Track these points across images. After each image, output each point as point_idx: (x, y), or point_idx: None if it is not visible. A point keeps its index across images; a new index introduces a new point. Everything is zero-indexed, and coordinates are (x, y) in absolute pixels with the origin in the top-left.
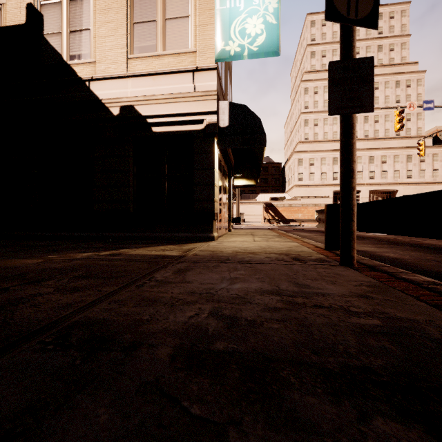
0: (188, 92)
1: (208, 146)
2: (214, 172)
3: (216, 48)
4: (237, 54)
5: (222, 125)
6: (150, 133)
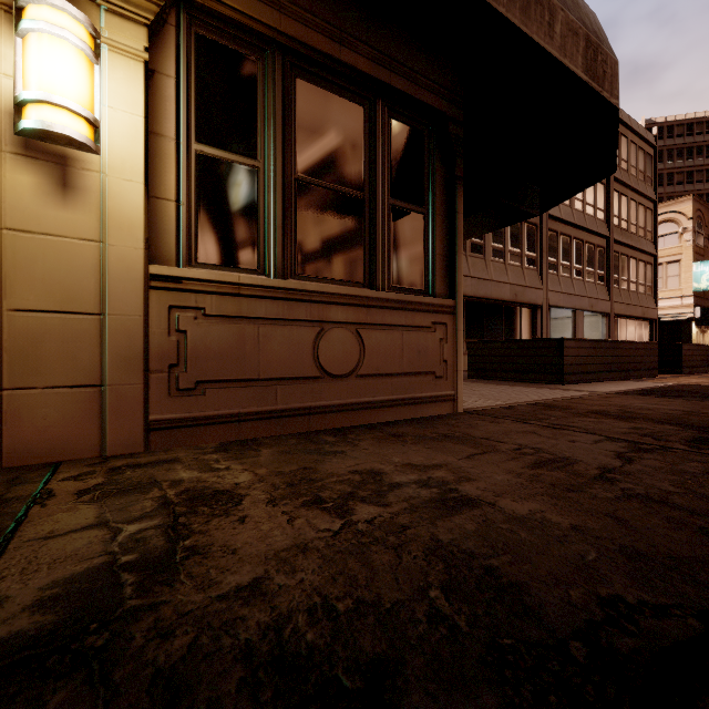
0: (678, 305)
1: (689, 325)
2: (692, 335)
3: (693, 287)
4: (704, 289)
5: (696, 317)
6: (659, 321)
